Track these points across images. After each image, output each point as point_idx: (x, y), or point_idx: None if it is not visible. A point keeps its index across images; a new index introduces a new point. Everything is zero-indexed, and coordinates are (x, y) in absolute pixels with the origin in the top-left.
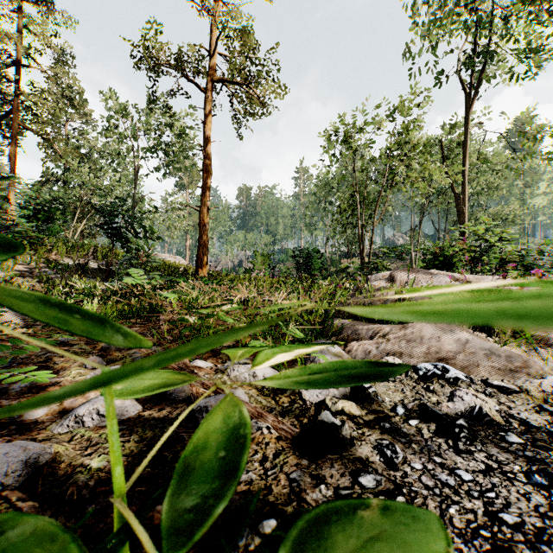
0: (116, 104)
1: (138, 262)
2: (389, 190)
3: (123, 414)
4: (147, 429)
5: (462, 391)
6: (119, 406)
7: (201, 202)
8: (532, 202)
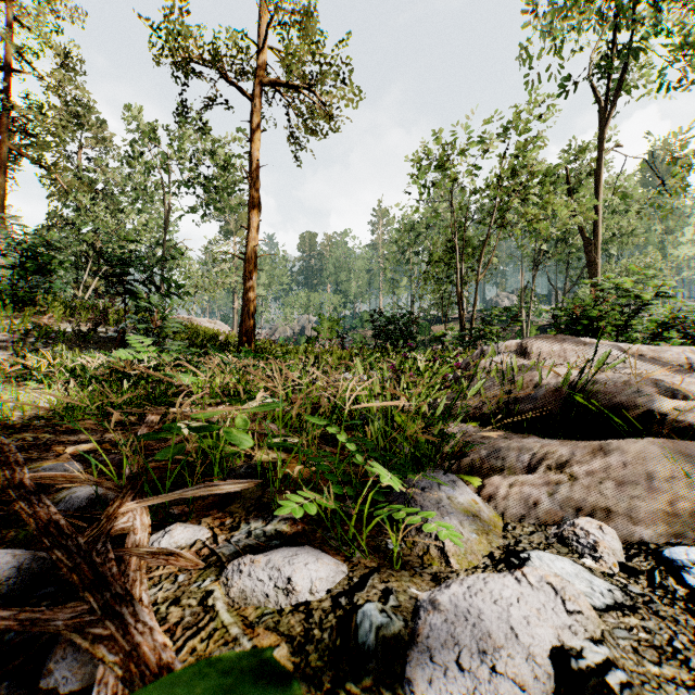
0: (140, 125)
1: (148, 326)
2: (493, 236)
3: None
4: None
5: None
6: None
7: (247, 247)
8: (675, 253)
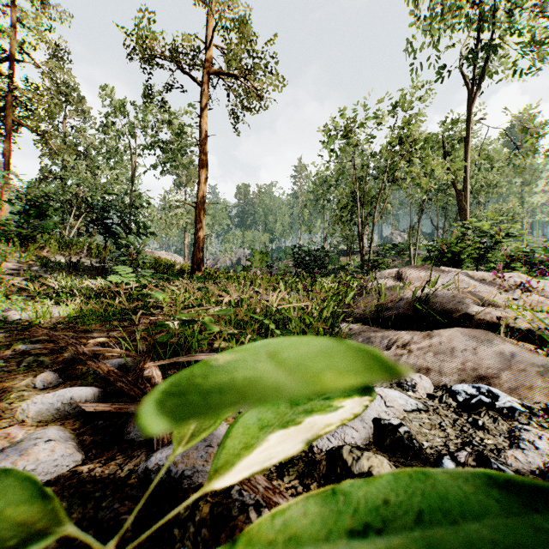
0: (113, 101)
1: (128, 259)
2: (387, 188)
3: (49, 471)
4: (75, 504)
5: (531, 433)
6: (44, 460)
7: (197, 198)
8: (531, 200)
